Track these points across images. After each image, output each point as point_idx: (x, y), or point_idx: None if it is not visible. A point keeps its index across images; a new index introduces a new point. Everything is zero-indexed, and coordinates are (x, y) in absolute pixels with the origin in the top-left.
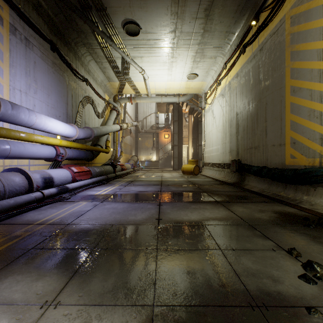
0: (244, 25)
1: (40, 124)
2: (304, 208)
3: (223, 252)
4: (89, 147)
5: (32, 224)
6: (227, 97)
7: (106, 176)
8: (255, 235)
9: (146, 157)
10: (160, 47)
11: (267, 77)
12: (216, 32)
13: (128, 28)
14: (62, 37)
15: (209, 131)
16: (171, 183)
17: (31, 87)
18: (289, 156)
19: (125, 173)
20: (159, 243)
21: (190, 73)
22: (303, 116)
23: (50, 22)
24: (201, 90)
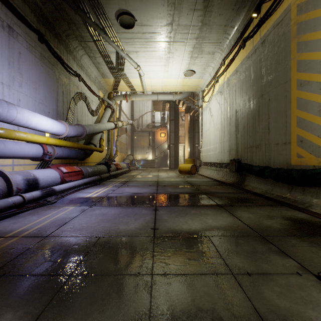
0: (244, 18)
1: (22, 120)
2: (315, 213)
3: (236, 278)
4: (80, 145)
5: (2, 237)
6: (225, 94)
7: (99, 177)
8: (270, 251)
9: (142, 156)
10: (156, 41)
11: (270, 71)
12: (214, 25)
13: (122, 20)
14: (52, 28)
15: (206, 130)
16: (168, 183)
17: (15, 80)
18: (296, 155)
19: (120, 173)
20: (154, 264)
21: (187, 70)
22: (312, 112)
23: (37, 11)
24: (198, 87)
